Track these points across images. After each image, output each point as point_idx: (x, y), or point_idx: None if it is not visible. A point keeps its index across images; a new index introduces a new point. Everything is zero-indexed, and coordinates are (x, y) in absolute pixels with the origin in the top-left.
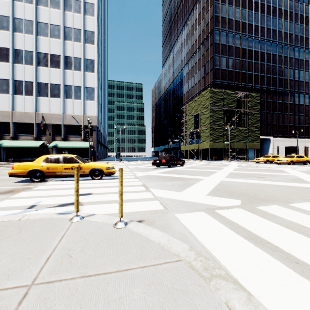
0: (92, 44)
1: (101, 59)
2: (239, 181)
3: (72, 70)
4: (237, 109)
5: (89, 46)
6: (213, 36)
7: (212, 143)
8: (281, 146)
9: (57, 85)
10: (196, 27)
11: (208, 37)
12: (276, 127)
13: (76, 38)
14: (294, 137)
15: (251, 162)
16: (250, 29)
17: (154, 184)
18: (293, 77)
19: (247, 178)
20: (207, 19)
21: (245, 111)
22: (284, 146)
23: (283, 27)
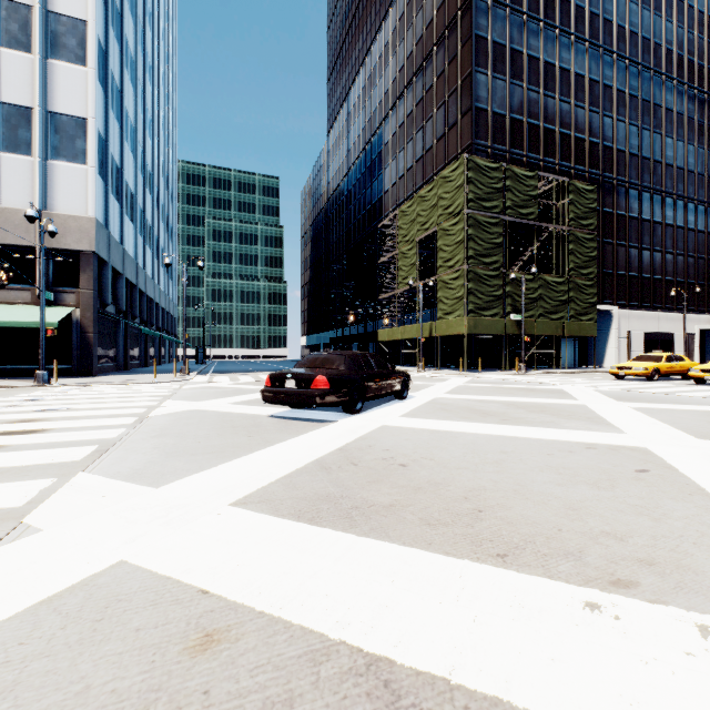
0: None
1: (136, 56)
2: None
3: None
4: (539, 224)
5: None
6: (471, 15)
7: (474, 318)
8: (637, 332)
9: None
10: (420, 3)
11: (456, 21)
12: (626, 281)
13: None
14: (665, 308)
15: (597, 377)
16: (564, 13)
17: None
18: (661, 156)
19: None
20: None
21: (561, 231)
22: (643, 330)
23: (641, 23)
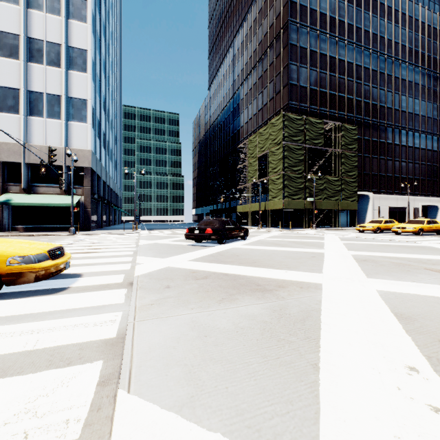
0: (82, 22)
1: (106, 58)
2: (432, 296)
3: (43, 65)
4: (324, 148)
5: (76, 24)
6: (288, 33)
7: (287, 200)
8: (384, 207)
9: (13, 91)
10: (260, 22)
11: (280, 35)
12: (377, 178)
13: (52, 7)
14: (401, 193)
15: (351, 232)
16: (341, 28)
17: (167, 327)
18: (399, 106)
19: (426, 279)
20: (277, 7)
21: (337, 152)
22: (388, 206)
23: (386, 31)
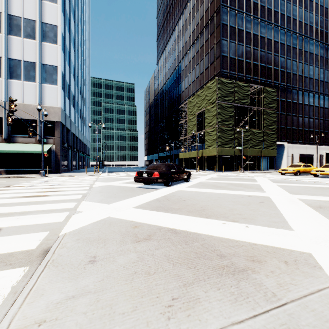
0: (53, 3)
1: (75, 36)
2: None
3: (21, 38)
4: (250, 106)
5: (48, 4)
6: (220, 15)
7: (220, 148)
8: (296, 154)
9: None
10: (198, 8)
11: (213, 17)
12: (291, 131)
13: None
14: (309, 143)
15: (273, 174)
16: (262, 12)
17: None
18: (308, 74)
19: None
20: None
21: (260, 109)
22: (299, 153)
23: (298, 14)
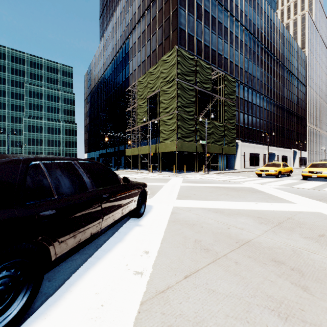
0: None
1: None
2: None
3: None
4: (212, 94)
5: None
6: None
7: (181, 142)
8: (247, 153)
9: None
10: None
11: None
12: (243, 129)
13: None
14: (257, 143)
15: (247, 176)
16: None
17: None
18: (255, 74)
19: None
20: None
21: (221, 99)
22: (249, 152)
23: (248, 12)
